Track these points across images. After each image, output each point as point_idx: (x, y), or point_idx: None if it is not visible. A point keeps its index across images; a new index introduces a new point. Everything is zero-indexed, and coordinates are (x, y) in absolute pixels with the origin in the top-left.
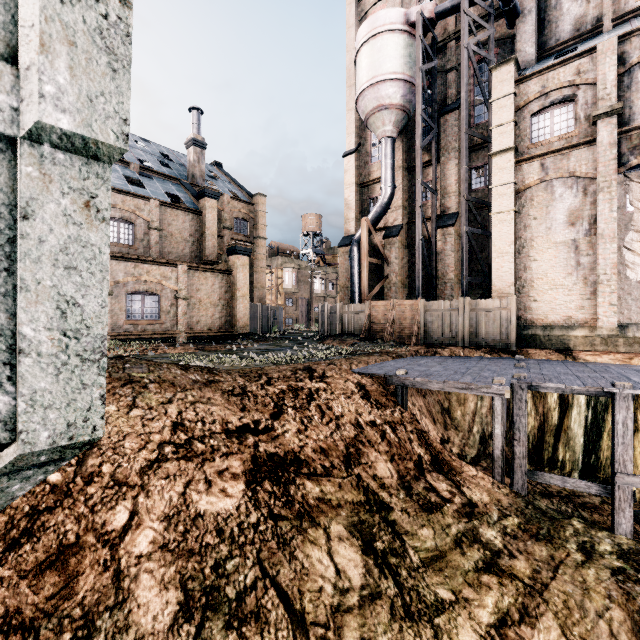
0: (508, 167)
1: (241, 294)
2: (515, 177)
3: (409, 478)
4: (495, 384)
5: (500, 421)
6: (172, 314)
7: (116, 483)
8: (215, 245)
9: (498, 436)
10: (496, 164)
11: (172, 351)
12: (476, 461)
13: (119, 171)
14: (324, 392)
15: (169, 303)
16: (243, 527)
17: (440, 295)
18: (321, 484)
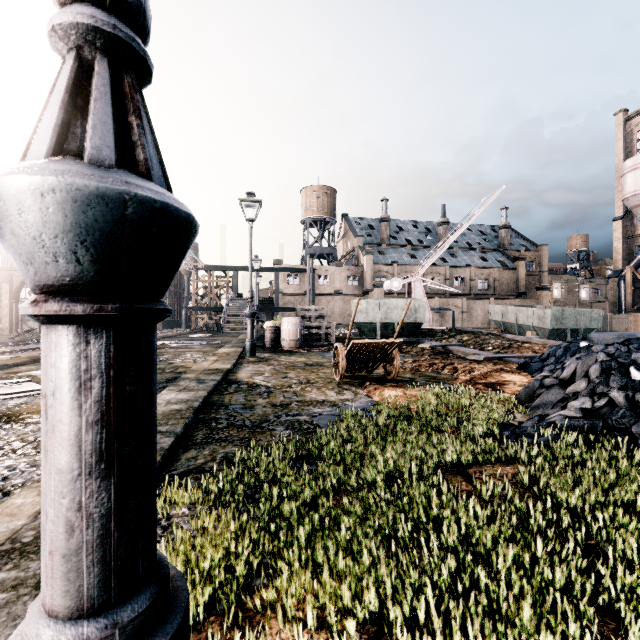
0: None
1: None
2: None
3: None
4: None
5: None
6: None
7: None
8: (523, 284)
9: None
10: None
11: None
12: None
13: (475, 255)
14: None
15: None
16: None
17: None
18: None
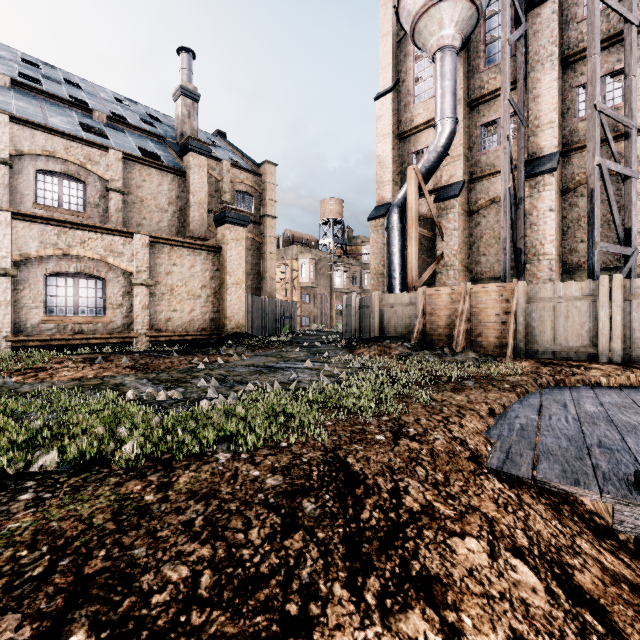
0: None
1: (233, 280)
2: None
3: None
4: None
5: None
6: (125, 308)
7: None
8: (204, 217)
9: None
10: None
11: (69, 374)
12: None
13: (74, 117)
14: None
15: (120, 291)
16: None
17: (530, 279)
18: None
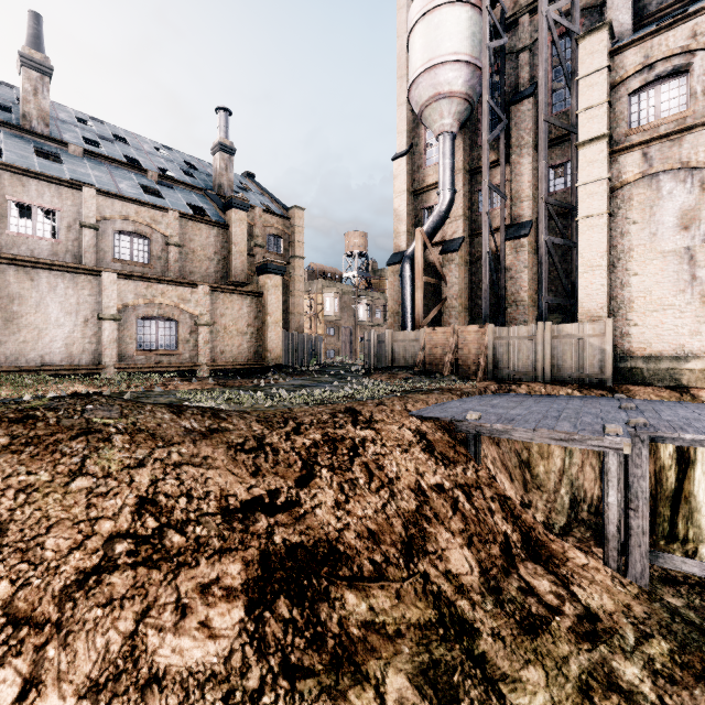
0: (600, 159)
1: (273, 320)
2: (609, 172)
3: (495, 572)
4: (609, 434)
5: (616, 486)
6: (192, 343)
7: (10, 621)
8: (244, 264)
9: (613, 506)
10: (584, 156)
11: (186, 387)
12: (567, 529)
13: (134, 179)
14: (372, 444)
15: (188, 330)
16: (233, 701)
17: (510, 320)
18: (369, 595)
